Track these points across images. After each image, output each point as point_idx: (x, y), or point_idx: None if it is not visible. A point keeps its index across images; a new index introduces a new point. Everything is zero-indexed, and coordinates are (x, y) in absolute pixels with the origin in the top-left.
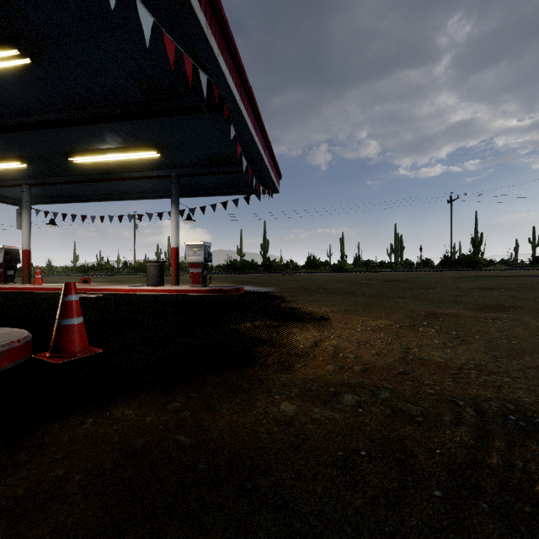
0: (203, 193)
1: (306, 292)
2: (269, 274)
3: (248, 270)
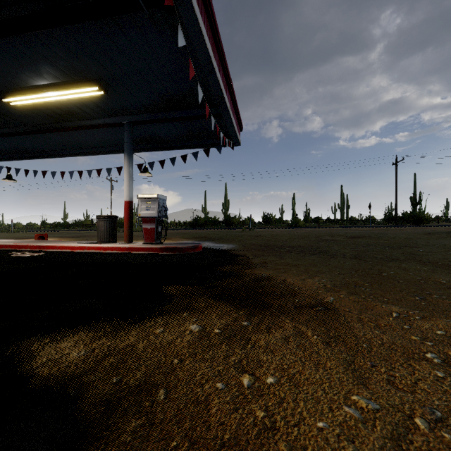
0: (162, 146)
1: (271, 250)
2: (230, 230)
3: (211, 226)
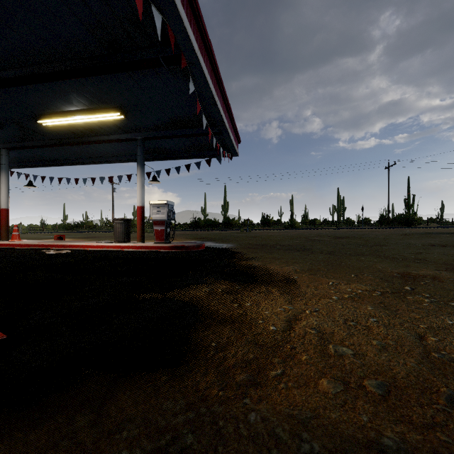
0: (168, 156)
1: (264, 249)
2: (229, 231)
3: (211, 228)
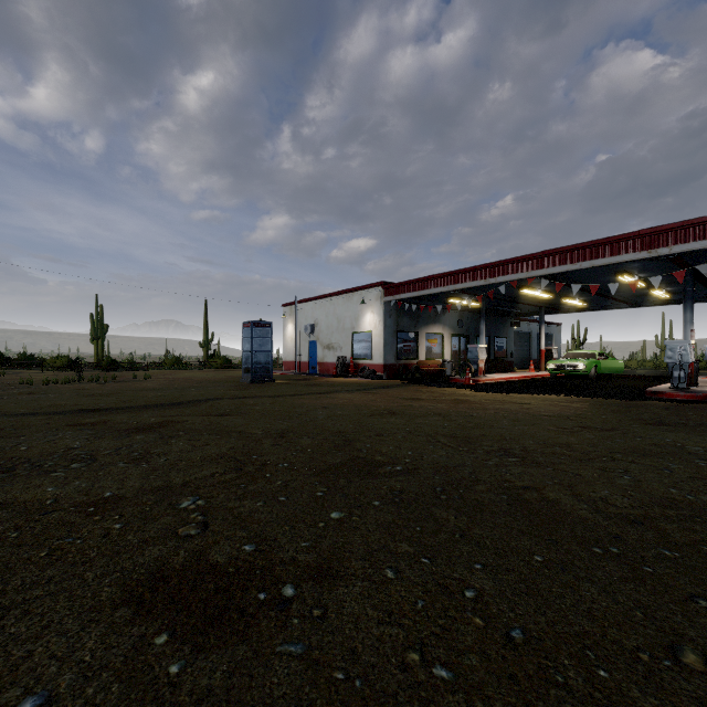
0: None
1: (659, 404)
2: None
3: None
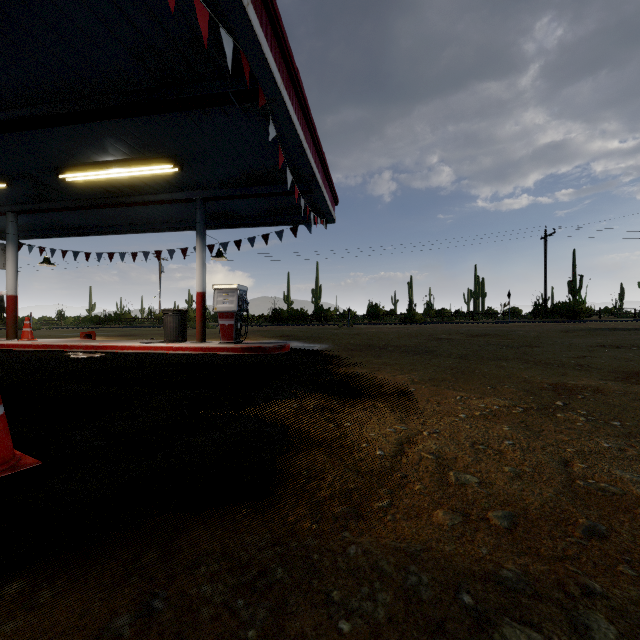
0: (238, 223)
1: (370, 351)
2: (323, 327)
3: (297, 321)
